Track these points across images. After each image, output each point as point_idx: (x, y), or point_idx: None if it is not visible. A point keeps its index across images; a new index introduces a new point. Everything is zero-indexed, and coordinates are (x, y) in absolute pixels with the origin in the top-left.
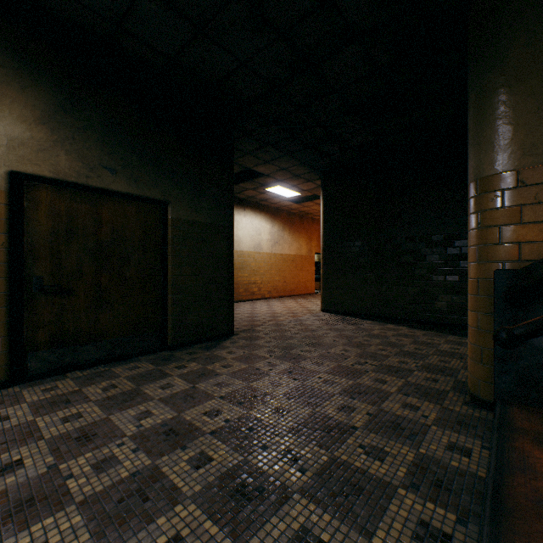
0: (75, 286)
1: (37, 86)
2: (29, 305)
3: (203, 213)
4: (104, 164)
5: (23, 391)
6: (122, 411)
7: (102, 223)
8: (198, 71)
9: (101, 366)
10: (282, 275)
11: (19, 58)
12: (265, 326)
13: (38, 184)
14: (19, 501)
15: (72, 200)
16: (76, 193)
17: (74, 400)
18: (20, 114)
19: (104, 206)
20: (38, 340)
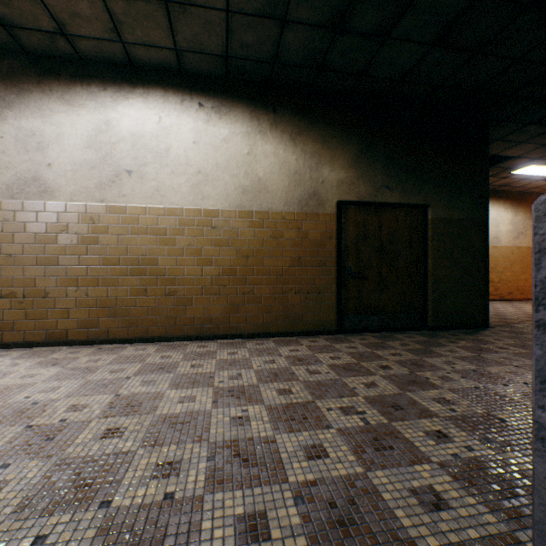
0: (367, 273)
1: (349, 143)
2: (344, 285)
3: (457, 210)
4: (384, 184)
5: (347, 337)
6: (428, 357)
7: (382, 228)
8: (462, 85)
9: (382, 332)
10: (530, 273)
11: (341, 130)
12: (524, 324)
13: (348, 207)
14: (408, 380)
15: (365, 214)
16: (367, 208)
17: (386, 347)
18: (341, 165)
19: (383, 215)
20: (348, 308)
